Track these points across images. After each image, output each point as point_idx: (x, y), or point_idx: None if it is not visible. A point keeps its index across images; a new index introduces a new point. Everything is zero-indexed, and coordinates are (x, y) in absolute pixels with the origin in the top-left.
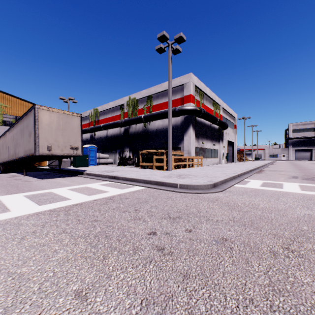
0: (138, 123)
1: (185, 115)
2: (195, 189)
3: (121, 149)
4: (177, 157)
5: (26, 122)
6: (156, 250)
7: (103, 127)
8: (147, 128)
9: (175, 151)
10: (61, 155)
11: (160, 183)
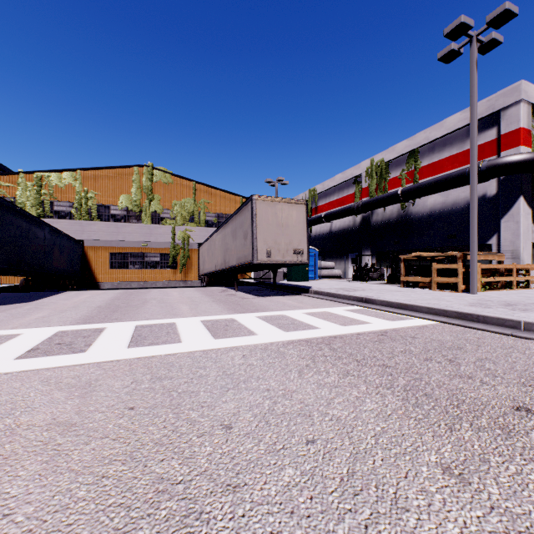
0: (389, 205)
1: (503, 177)
2: None
3: (355, 252)
4: (488, 265)
5: (239, 220)
6: None
7: (324, 218)
8: (408, 211)
9: (483, 253)
10: (282, 263)
11: (469, 316)
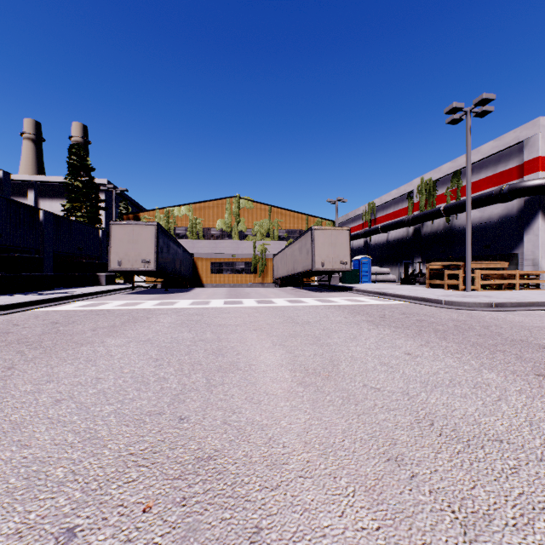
0: (434, 219)
1: (526, 197)
2: (461, 306)
3: (408, 260)
4: (489, 272)
5: (304, 241)
6: (379, 317)
7: (380, 229)
8: (452, 224)
9: (485, 263)
10: (332, 270)
11: (425, 299)
